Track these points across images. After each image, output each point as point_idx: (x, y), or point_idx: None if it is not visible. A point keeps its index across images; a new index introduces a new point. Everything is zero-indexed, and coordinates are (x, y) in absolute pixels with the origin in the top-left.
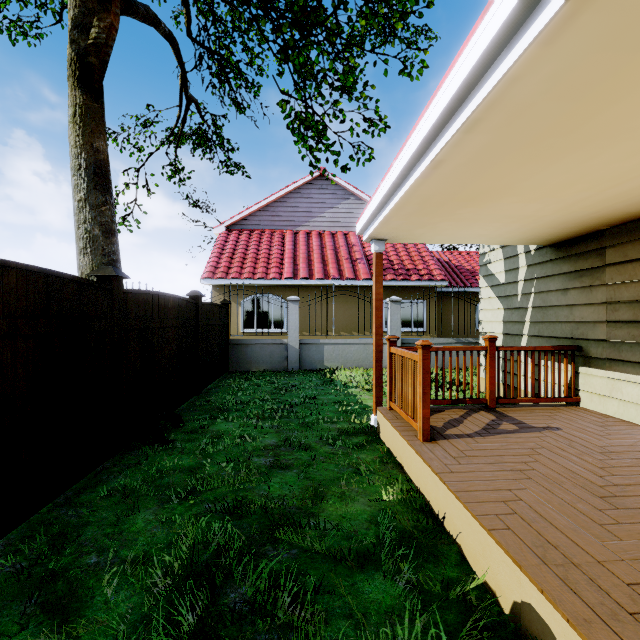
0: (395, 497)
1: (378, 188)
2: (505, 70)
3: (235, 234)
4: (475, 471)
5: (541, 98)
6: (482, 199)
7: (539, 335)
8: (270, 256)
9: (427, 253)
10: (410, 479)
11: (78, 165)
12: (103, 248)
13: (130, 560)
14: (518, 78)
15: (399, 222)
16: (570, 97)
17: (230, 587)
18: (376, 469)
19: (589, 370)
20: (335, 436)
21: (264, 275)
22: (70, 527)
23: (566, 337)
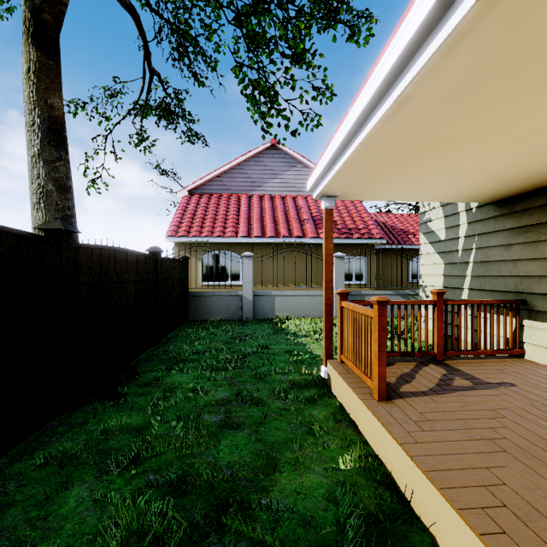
0: (353, 465)
1: (331, 140)
2: None
3: (196, 197)
4: (442, 441)
5: None
6: (441, 149)
7: (481, 289)
8: (227, 217)
9: (366, 214)
10: (366, 441)
11: (32, 121)
12: (57, 203)
13: None
14: None
15: (351, 177)
16: None
17: None
18: (330, 428)
19: (535, 323)
20: (287, 389)
21: (222, 233)
22: None
23: (509, 291)
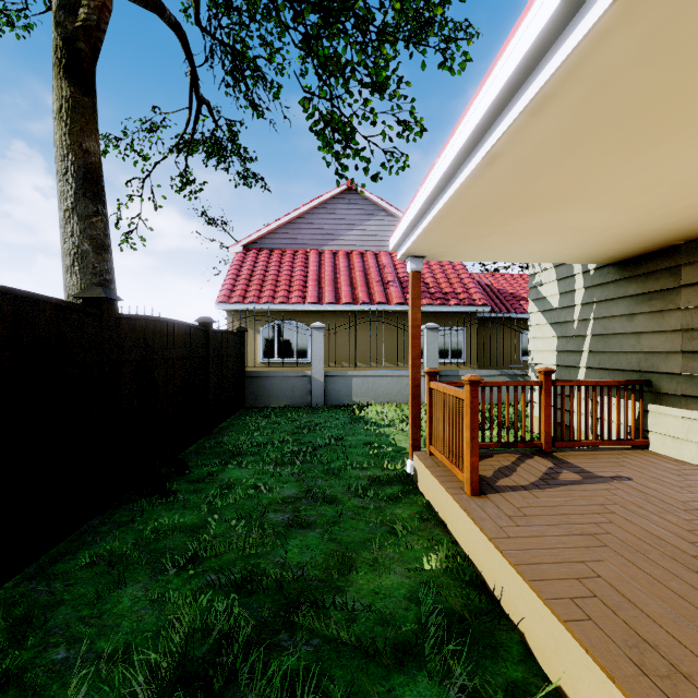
0: (439, 565)
1: (416, 194)
2: (595, 19)
3: (253, 254)
4: (537, 536)
5: (636, 63)
6: (542, 206)
7: (599, 367)
8: (292, 278)
9: (467, 275)
10: (456, 541)
11: (64, 169)
12: (94, 266)
13: (106, 657)
14: (611, 31)
15: (441, 235)
16: (674, 61)
17: (232, 695)
18: (414, 528)
19: (660, 408)
20: (365, 486)
21: (285, 299)
22: (38, 608)
23: (632, 370)
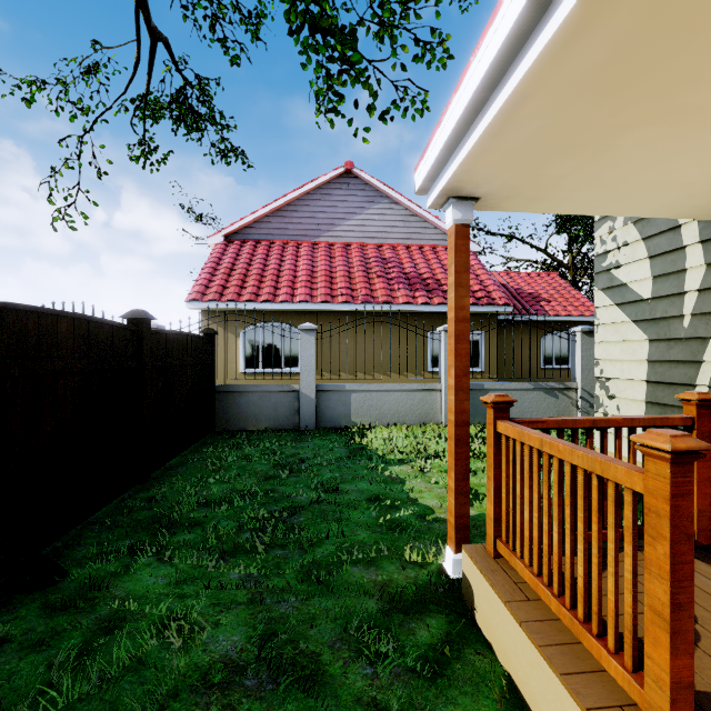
0: None
1: (501, 2)
2: None
3: (236, 245)
4: None
5: None
6: None
7: None
8: (280, 273)
9: (483, 271)
10: None
11: None
12: None
13: None
14: None
15: (534, 126)
16: None
17: None
18: None
19: None
20: (376, 617)
21: (271, 297)
22: None
23: None
